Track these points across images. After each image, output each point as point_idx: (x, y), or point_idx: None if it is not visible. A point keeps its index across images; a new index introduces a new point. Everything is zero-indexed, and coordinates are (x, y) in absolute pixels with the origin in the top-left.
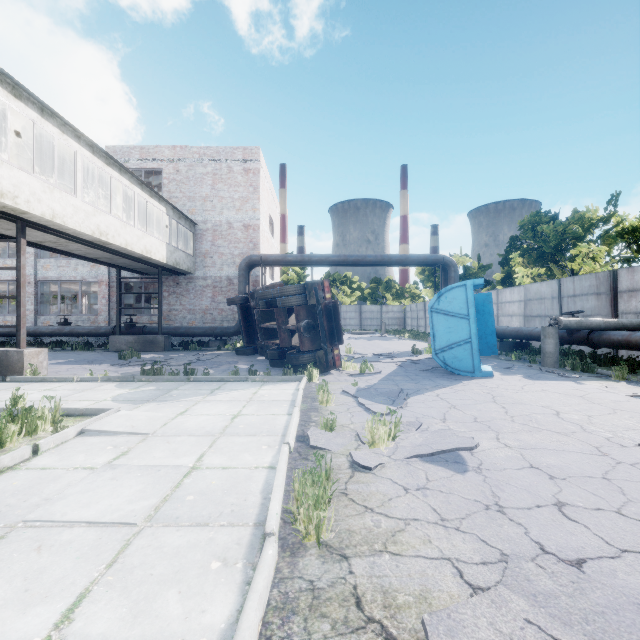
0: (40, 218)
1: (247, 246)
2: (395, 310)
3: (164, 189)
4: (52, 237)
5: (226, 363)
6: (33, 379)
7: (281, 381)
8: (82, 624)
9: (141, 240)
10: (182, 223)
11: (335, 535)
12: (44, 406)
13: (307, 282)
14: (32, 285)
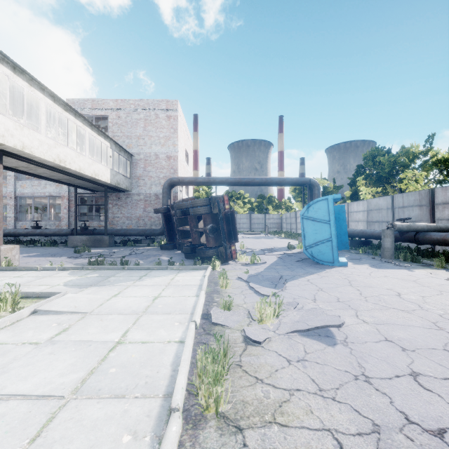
0: (13, 148)
1: (169, 171)
2: (275, 217)
3: (109, 130)
4: (24, 163)
5: (153, 256)
6: (7, 268)
7: (192, 269)
8: None
9: (91, 166)
10: (122, 154)
11: (231, 406)
12: (7, 291)
13: (211, 196)
14: (13, 199)
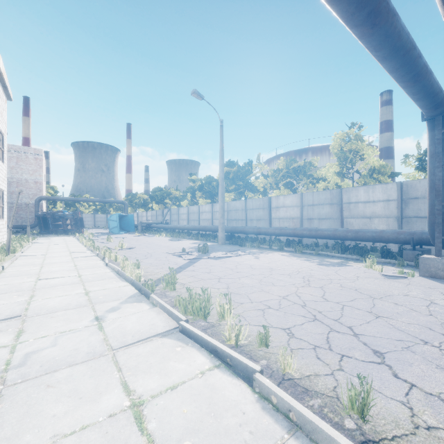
0: None
1: (36, 190)
2: None
3: None
4: None
5: (41, 235)
6: None
7: (68, 236)
8: (67, 240)
9: None
10: None
11: None
12: None
13: (74, 213)
14: None
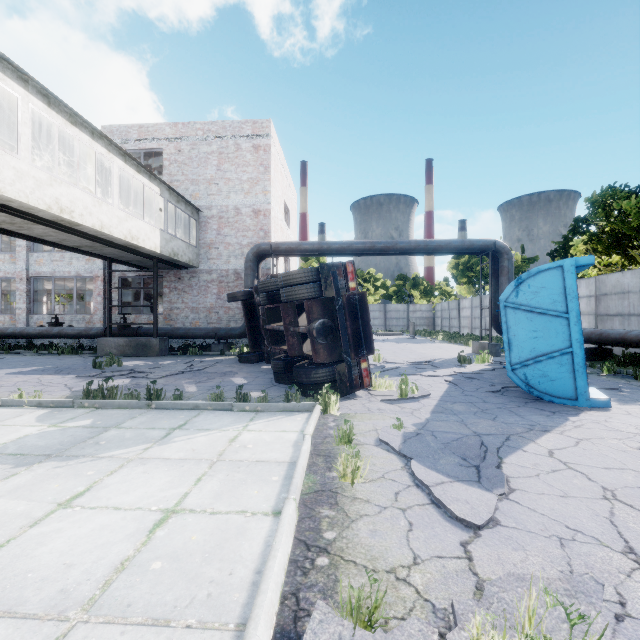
0: None
1: (257, 235)
2: (423, 309)
3: (164, 172)
4: (2, 215)
5: (220, 375)
6: None
7: (282, 411)
8: None
9: (124, 223)
10: (181, 208)
11: None
12: None
13: (322, 264)
14: (24, 281)
